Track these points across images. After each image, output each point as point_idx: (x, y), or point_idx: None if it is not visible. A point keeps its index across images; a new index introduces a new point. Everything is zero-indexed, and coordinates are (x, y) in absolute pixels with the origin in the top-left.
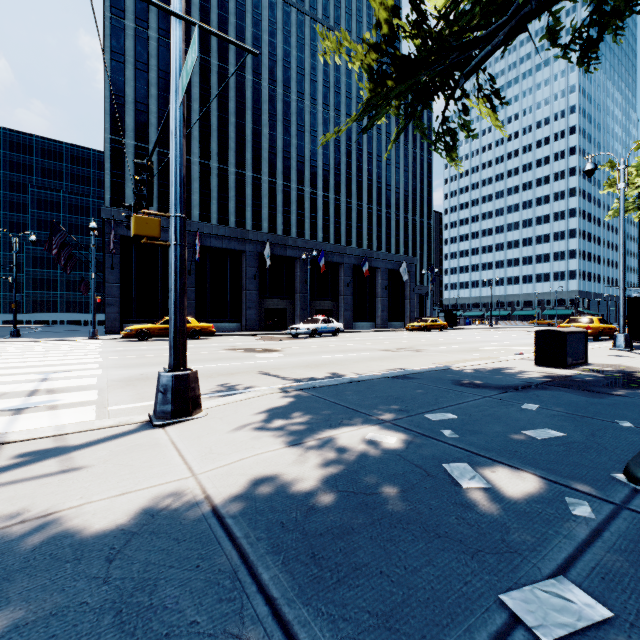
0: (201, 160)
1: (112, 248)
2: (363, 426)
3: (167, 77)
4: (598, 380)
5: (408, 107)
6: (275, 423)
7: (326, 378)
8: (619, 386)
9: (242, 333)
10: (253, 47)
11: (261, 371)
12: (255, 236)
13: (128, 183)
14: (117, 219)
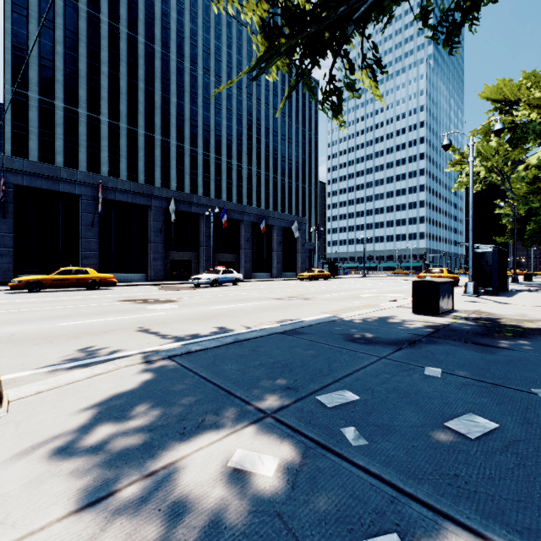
0: (110, 120)
1: (2, 196)
2: (232, 429)
3: (74, 37)
4: (475, 329)
5: (298, 68)
6: (95, 434)
7: (212, 334)
8: (497, 336)
9: (146, 283)
10: (162, 22)
11: (143, 327)
12: (161, 192)
13: (31, 136)
14: (10, 167)
